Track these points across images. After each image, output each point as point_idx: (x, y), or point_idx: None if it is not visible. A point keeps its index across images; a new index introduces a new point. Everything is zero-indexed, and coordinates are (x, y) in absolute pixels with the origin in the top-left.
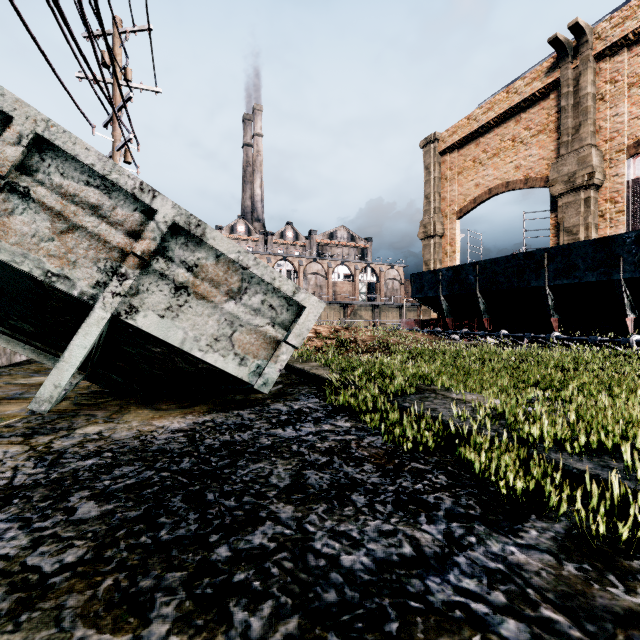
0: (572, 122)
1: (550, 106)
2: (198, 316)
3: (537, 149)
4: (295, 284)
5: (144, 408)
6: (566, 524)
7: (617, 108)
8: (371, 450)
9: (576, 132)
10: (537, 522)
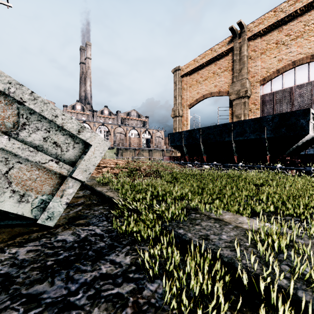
0: (238, 67)
1: (229, 59)
2: None
3: (224, 78)
4: (80, 123)
5: None
6: None
7: (256, 63)
8: None
9: (240, 72)
10: None
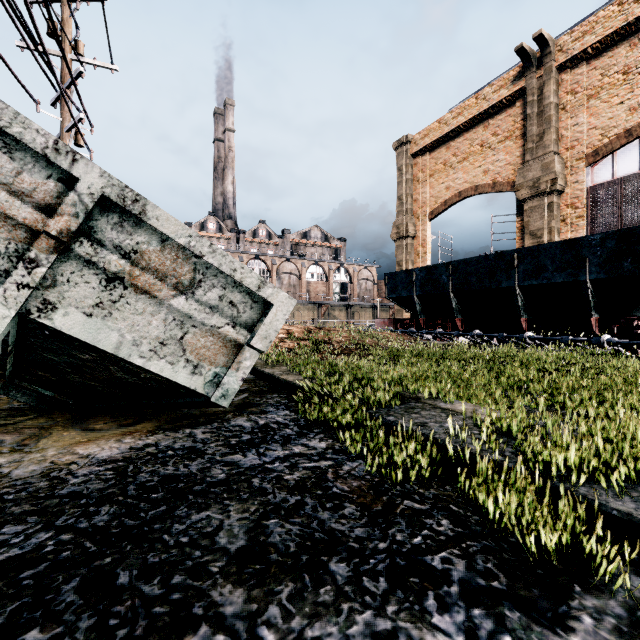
0: (536, 130)
1: (516, 113)
2: (138, 314)
3: (504, 154)
4: (260, 277)
5: (72, 428)
6: (624, 599)
7: (577, 118)
8: (352, 482)
9: (540, 139)
10: (585, 598)
